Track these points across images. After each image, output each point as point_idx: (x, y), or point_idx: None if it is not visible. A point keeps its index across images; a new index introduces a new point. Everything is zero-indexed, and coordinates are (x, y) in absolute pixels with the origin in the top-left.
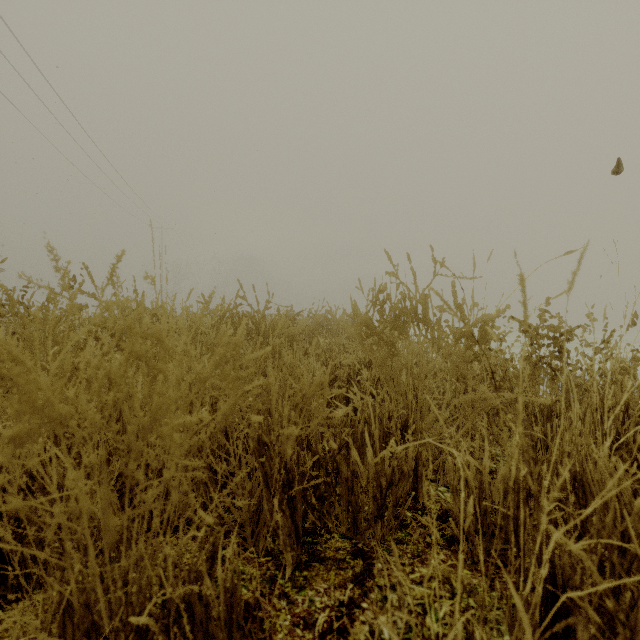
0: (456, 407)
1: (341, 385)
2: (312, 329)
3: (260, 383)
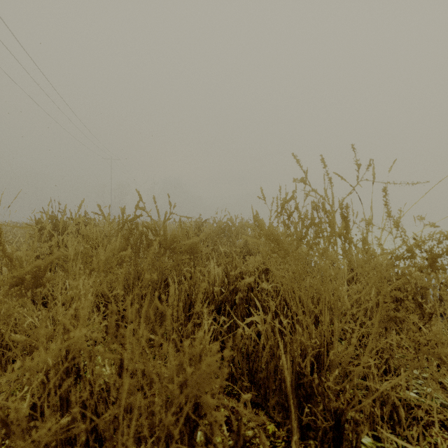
0: (354, 315)
1: (242, 296)
2: (216, 234)
3: (110, 355)
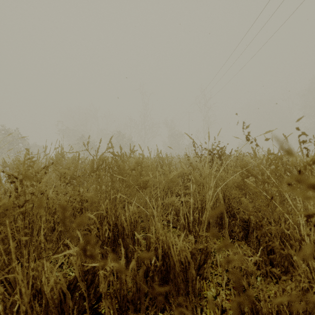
0: None
1: None
2: None
3: None
